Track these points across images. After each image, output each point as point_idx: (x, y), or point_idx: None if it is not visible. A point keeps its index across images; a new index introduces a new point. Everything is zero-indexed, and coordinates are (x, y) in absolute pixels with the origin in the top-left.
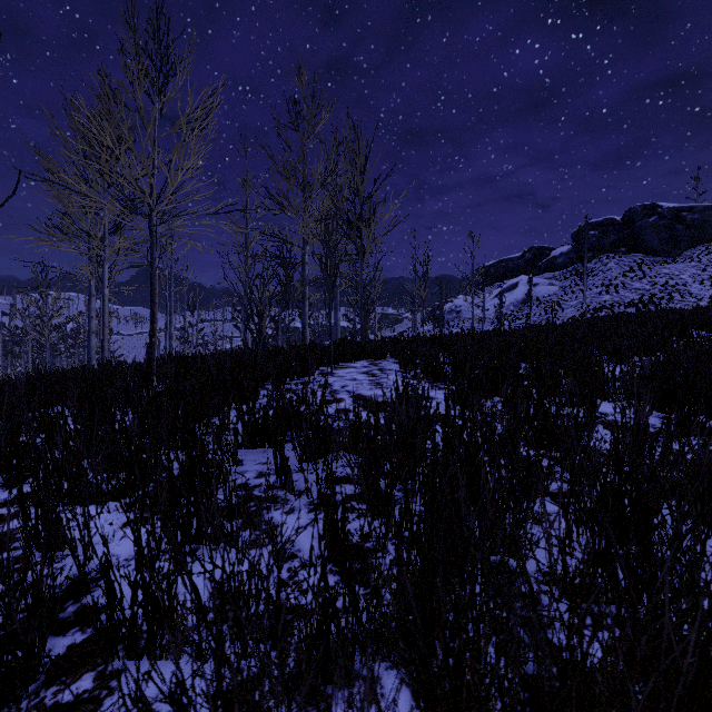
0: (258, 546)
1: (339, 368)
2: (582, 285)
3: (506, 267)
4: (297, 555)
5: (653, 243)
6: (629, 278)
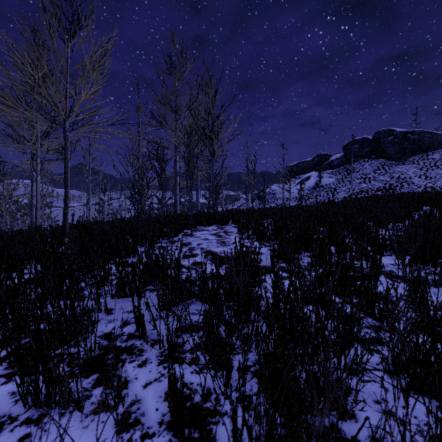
0: (105, 409)
1: (197, 231)
2: (349, 178)
3: (303, 166)
4: (140, 421)
5: (391, 152)
6: (377, 174)
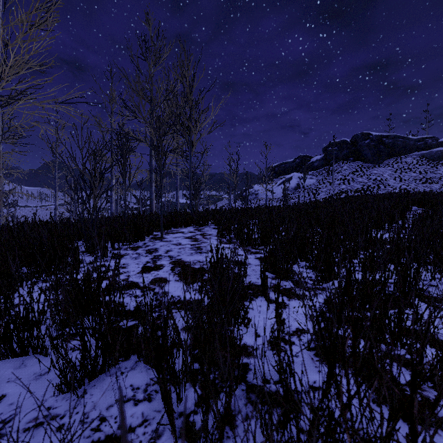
0: None
1: (170, 233)
2: (329, 179)
3: (285, 167)
4: None
5: (368, 155)
6: (355, 175)
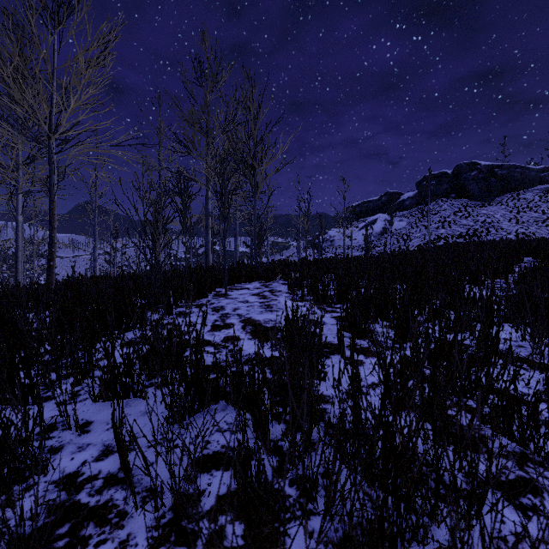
0: None
1: (234, 290)
2: (424, 221)
3: (368, 207)
4: None
5: (474, 191)
6: (458, 217)
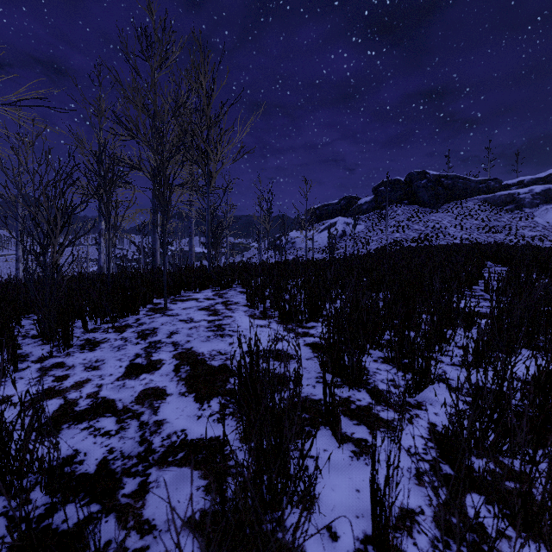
0: None
1: (178, 301)
2: (380, 225)
3: (328, 210)
4: None
5: (424, 198)
6: (411, 222)
